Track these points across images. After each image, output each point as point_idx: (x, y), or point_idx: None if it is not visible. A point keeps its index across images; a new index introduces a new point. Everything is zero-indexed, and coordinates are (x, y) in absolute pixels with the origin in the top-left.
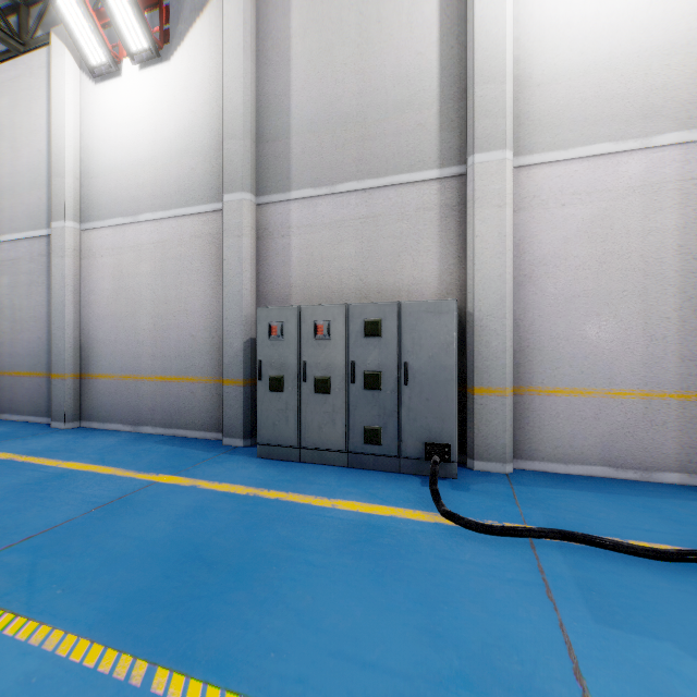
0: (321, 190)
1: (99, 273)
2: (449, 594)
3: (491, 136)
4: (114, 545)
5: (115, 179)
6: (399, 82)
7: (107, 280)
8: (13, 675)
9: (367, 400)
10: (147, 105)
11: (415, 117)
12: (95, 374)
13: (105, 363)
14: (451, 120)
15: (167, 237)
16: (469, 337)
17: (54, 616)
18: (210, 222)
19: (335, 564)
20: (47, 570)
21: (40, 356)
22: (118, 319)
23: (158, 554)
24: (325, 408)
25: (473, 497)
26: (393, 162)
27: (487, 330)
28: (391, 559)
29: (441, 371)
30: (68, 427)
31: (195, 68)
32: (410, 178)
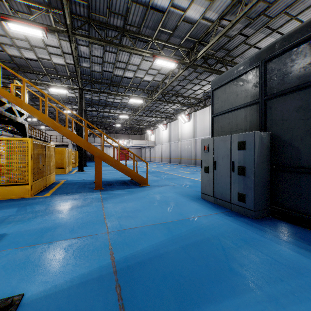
0: None
1: None
2: None
3: None
4: None
5: None
6: None
7: None
8: None
9: None
10: None
11: None
12: None
13: None
14: None
15: None
16: None
17: None
18: None
19: None
20: None
21: None
22: None
23: None
24: None
25: None
26: None
27: None
28: None
29: None
30: None
31: None
32: None
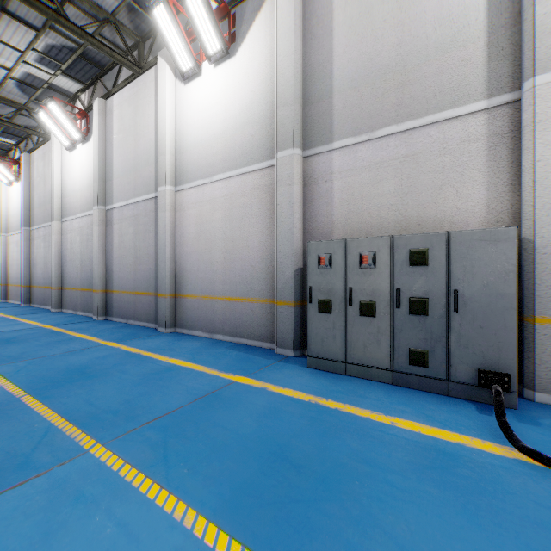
0: (361, 137)
1: (187, 222)
2: None
3: None
4: (216, 434)
5: (198, 151)
6: (440, 24)
7: (192, 226)
8: (166, 546)
9: (413, 324)
10: (219, 93)
11: (459, 53)
12: (184, 294)
13: (190, 286)
14: (501, 48)
15: (233, 191)
16: (527, 264)
17: (186, 494)
18: (266, 176)
19: (419, 490)
20: (174, 448)
21: (150, 281)
22: (199, 254)
23: (251, 449)
24: (369, 330)
25: (547, 433)
26: (434, 101)
27: (550, 257)
28: (480, 496)
29: (498, 300)
30: (167, 331)
31: (254, 56)
32: (452, 113)
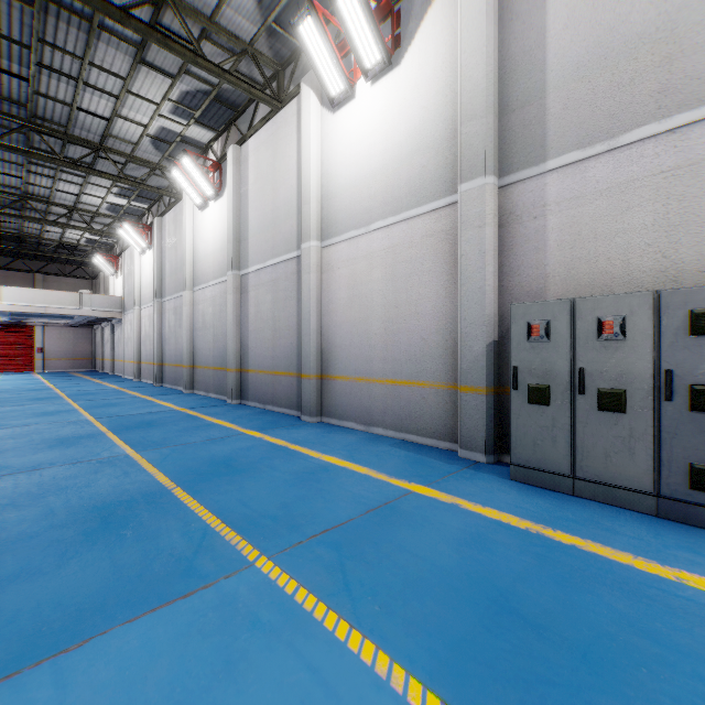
0: (594, 148)
1: (336, 284)
2: None
3: None
4: (406, 562)
5: (350, 195)
6: None
7: (343, 290)
8: None
9: (696, 426)
10: (378, 116)
11: None
12: (333, 375)
13: (341, 365)
14: None
15: (397, 242)
16: None
17: (385, 642)
18: (443, 218)
19: None
20: (354, 574)
21: (292, 359)
22: (352, 325)
23: (460, 590)
24: (615, 432)
25: None
26: None
27: None
28: None
29: None
30: (313, 421)
31: (426, 61)
32: None
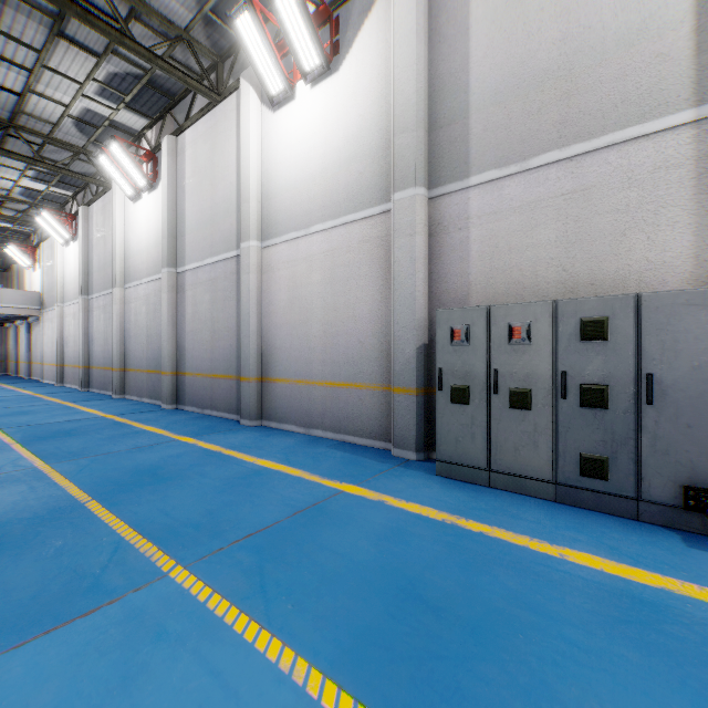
0: (509, 169)
1: (277, 286)
2: None
3: None
4: (325, 559)
5: (290, 196)
6: (623, 9)
7: (283, 291)
8: (273, 706)
9: (585, 420)
10: (318, 120)
11: (650, 47)
12: (273, 378)
13: (281, 368)
14: None
15: (336, 246)
16: None
17: (293, 638)
18: (378, 225)
19: (611, 653)
20: (272, 576)
21: (231, 361)
22: (292, 327)
23: (372, 582)
24: (522, 427)
25: None
26: (614, 115)
27: None
28: (703, 666)
29: None
30: (252, 425)
31: (363, 70)
32: (641, 130)
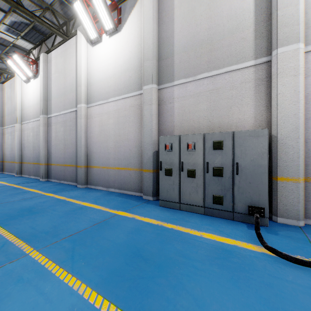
0: (189, 79)
1: (94, 124)
2: (285, 302)
3: (289, 37)
4: (103, 243)
5: (100, 85)
6: (230, 18)
7: (96, 127)
8: (67, 304)
9: (215, 181)
10: (112, 52)
11: (240, 35)
12: (92, 166)
13: (96, 161)
14: (261, 33)
15: (119, 108)
16: (274, 149)
17: (82, 276)
18: (137, 99)
19: (209, 270)
20: (78, 251)
21: (73, 158)
22: (101, 143)
23: (122, 251)
24: (192, 185)
25: (281, 239)
26: (227, 60)
27: (286, 145)
28: (241, 272)
29: (258, 168)
30: (82, 187)
31: (131, 32)
32: (237, 67)
